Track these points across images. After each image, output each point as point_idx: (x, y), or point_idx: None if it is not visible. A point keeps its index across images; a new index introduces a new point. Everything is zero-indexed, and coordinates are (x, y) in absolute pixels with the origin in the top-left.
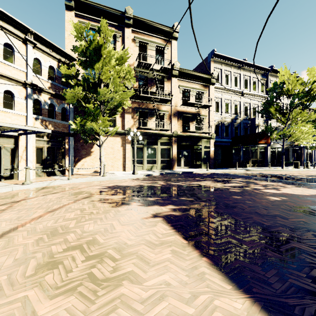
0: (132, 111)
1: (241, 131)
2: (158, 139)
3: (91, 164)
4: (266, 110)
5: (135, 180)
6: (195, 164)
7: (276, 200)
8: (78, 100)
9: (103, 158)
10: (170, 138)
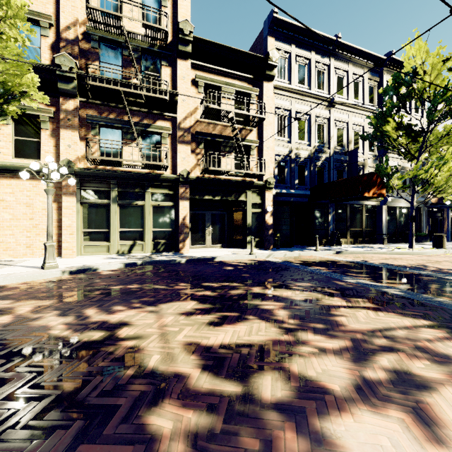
0: (82, 124)
1: (331, 175)
2: (147, 187)
3: None
4: (379, 132)
5: None
6: (236, 239)
7: None
8: None
9: None
10: (175, 185)
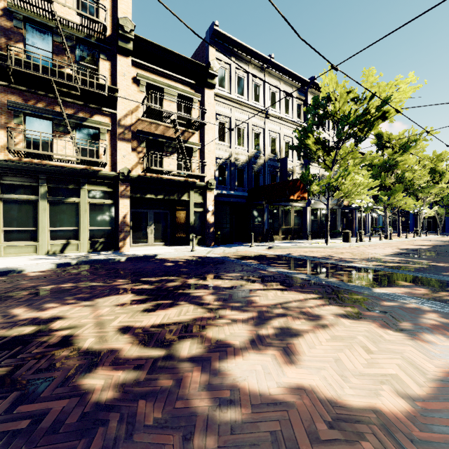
0: (1, 111)
1: (266, 179)
2: (82, 183)
3: None
4: (303, 144)
5: None
6: (178, 237)
7: None
8: None
9: None
10: (115, 183)
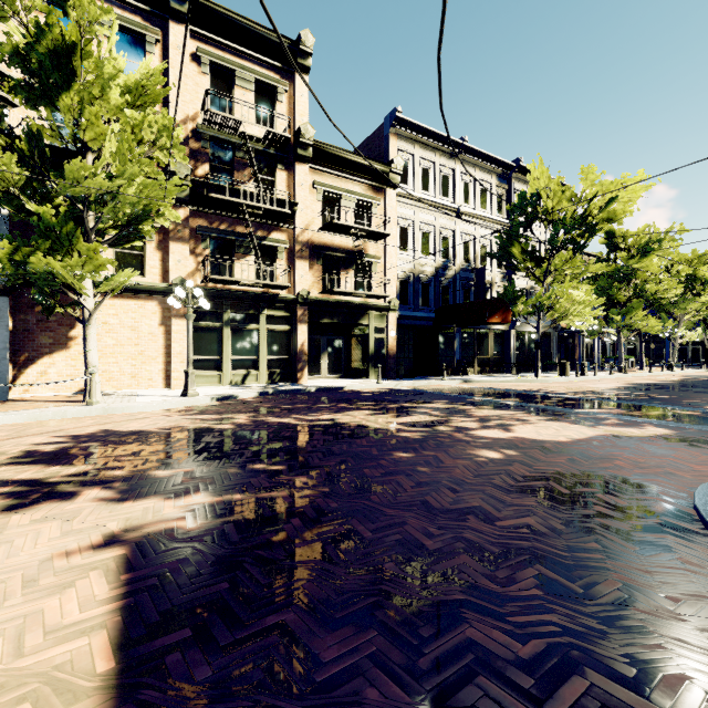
0: (191, 236)
1: (457, 296)
2: (262, 309)
3: (69, 372)
4: (506, 252)
5: (175, 414)
6: (355, 368)
7: (492, 460)
8: (7, 192)
9: (96, 356)
10: (292, 307)
